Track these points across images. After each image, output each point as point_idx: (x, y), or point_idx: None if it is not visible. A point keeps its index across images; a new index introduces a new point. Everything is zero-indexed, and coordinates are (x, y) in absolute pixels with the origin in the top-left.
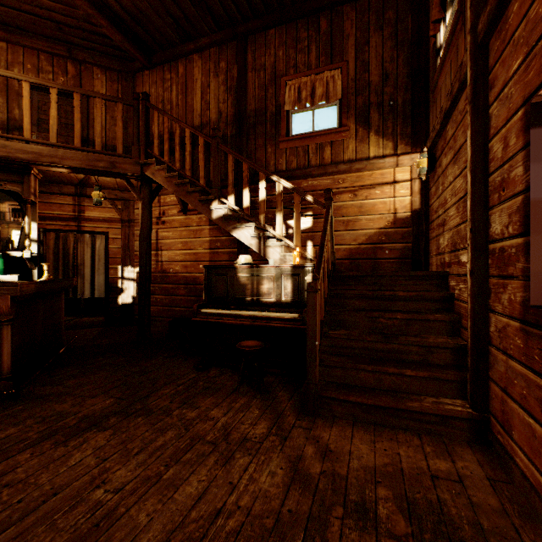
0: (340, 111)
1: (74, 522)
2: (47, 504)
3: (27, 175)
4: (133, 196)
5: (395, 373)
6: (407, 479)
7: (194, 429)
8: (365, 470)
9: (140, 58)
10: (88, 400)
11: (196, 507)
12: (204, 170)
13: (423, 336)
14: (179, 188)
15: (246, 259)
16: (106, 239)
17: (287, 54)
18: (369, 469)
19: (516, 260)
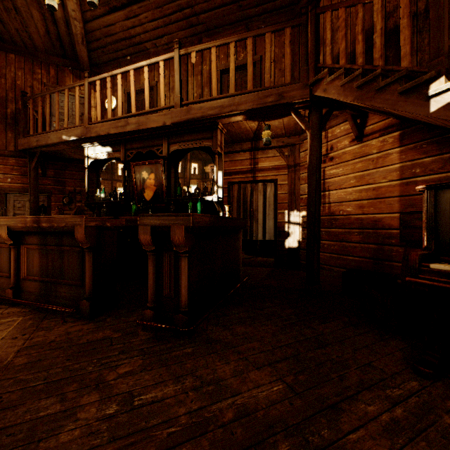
0: None
1: None
2: None
3: (215, 130)
4: (298, 140)
5: None
6: None
7: None
8: None
9: None
10: (251, 372)
11: None
12: (409, 42)
13: None
14: (361, 91)
15: None
16: (274, 186)
17: None
18: None
19: None
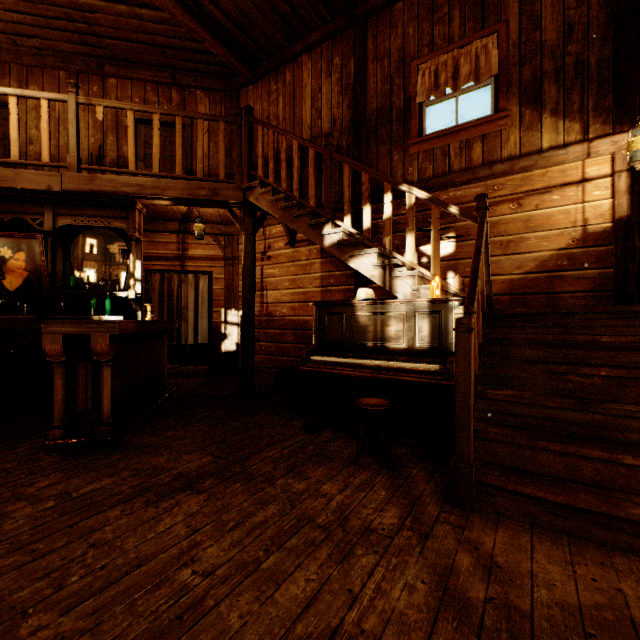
0: (496, 91)
1: (155, 608)
2: (130, 576)
3: (132, 210)
4: (237, 230)
5: (603, 460)
6: None
7: (301, 506)
8: (562, 609)
9: (243, 71)
10: (184, 456)
11: (303, 619)
12: (314, 188)
13: None
14: (285, 213)
15: (367, 294)
16: (209, 279)
17: (419, 30)
18: (570, 609)
19: None
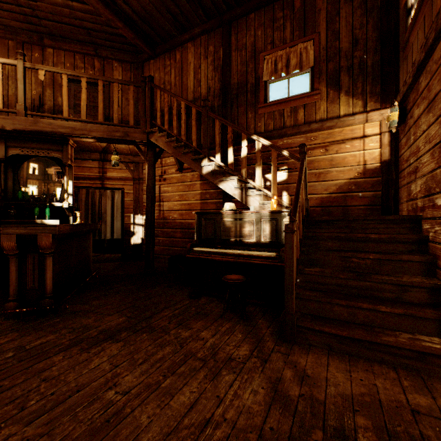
0: (312, 77)
1: (91, 416)
2: (72, 398)
3: (66, 145)
4: (142, 160)
5: (369, 309)
6: (386, 411)
7: (187, 347)
8: (342, 397)
9: (146, 50)
10: (106, 317)
11: (188, 415)
12: (196, 134)
13: (397, 275)
14: (176, 150)
15: (231, 206)
16: (122, 193)
17: (265, 33)
18: (346, 397)
19: None
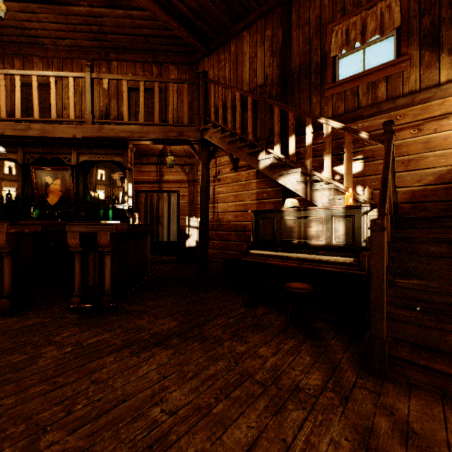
0: (398, 40)
1: (133, 437)
2: (117, 409)
3: (126, 149)
4: (196, 161)
5: None
6: None
7: (243, 364)
8: None
9: (201, 48)
10: (159, 320)
11: None
12: (252, 126)
13: None
14: (230, 145)
15: (293, 203)
16: (177, 196)
17: (333, 0)
18: None
19: None
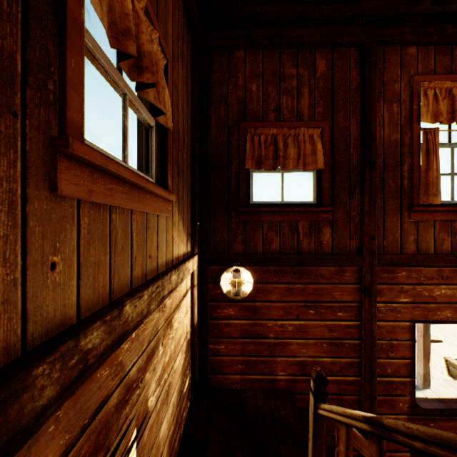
0: (160, 150)
1: None
2: None
3: None
4: None
5: None
6: None
7: None
8: None
9: None
10: None
11: None
12: None
13: None
14: None
15: None
16: None
17: None
18: None
19: (404, 387)
